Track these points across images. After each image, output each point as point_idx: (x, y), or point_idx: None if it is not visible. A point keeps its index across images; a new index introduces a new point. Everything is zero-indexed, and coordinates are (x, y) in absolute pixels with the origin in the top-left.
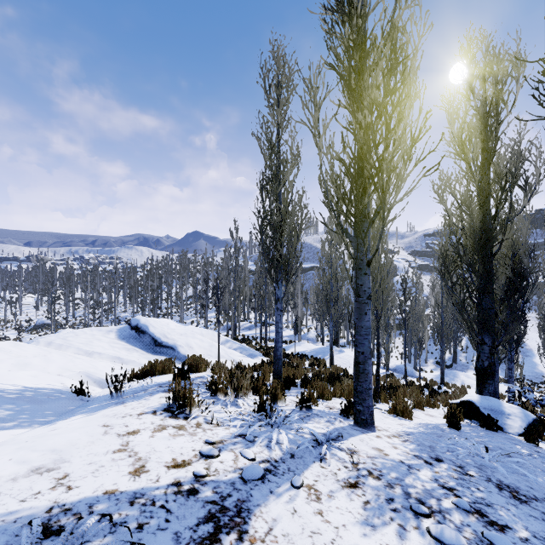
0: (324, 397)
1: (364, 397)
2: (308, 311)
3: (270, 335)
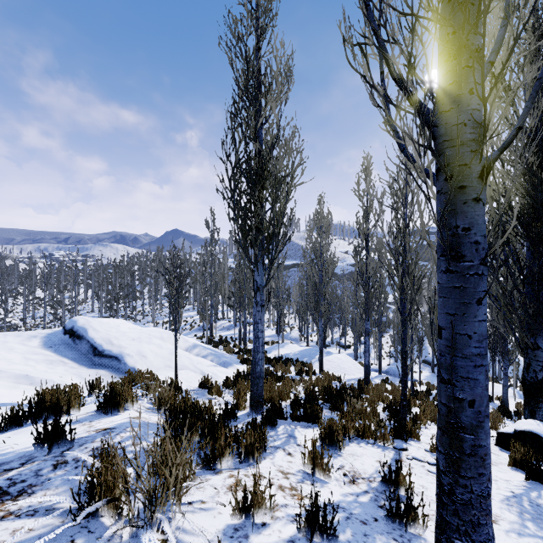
0: (333, 445)
1: (477, 517)
2: (290, 309)
3: (250, 336)
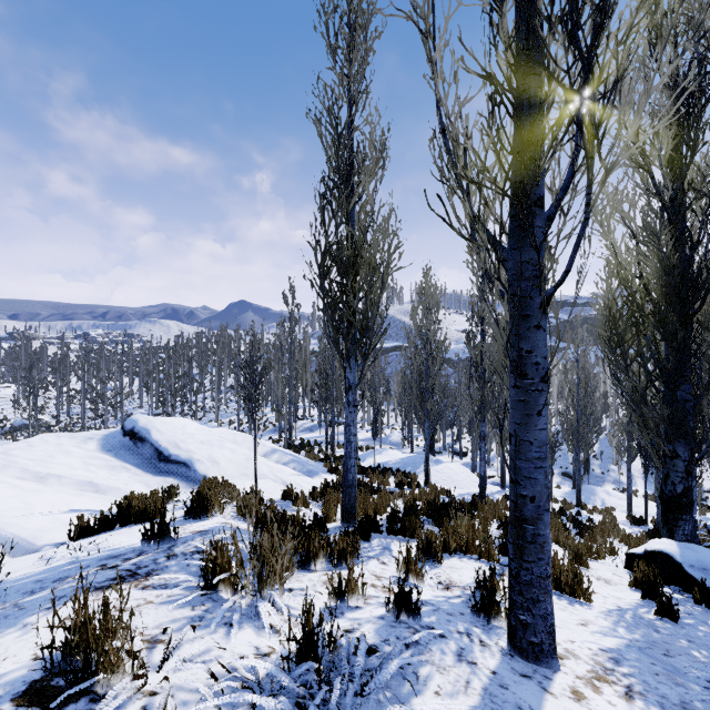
0: (431, 557)
1: (537, 595)
2: (391, 405)
3: (339, 439)
